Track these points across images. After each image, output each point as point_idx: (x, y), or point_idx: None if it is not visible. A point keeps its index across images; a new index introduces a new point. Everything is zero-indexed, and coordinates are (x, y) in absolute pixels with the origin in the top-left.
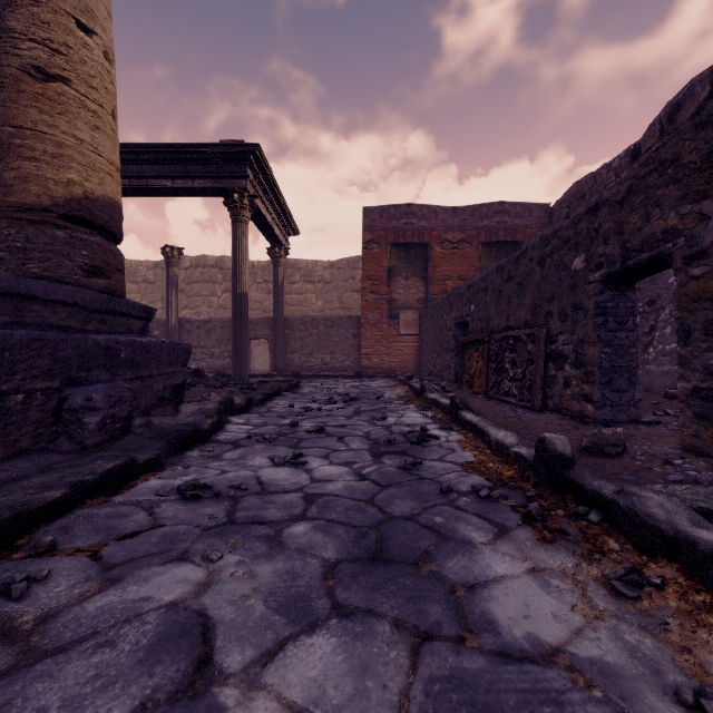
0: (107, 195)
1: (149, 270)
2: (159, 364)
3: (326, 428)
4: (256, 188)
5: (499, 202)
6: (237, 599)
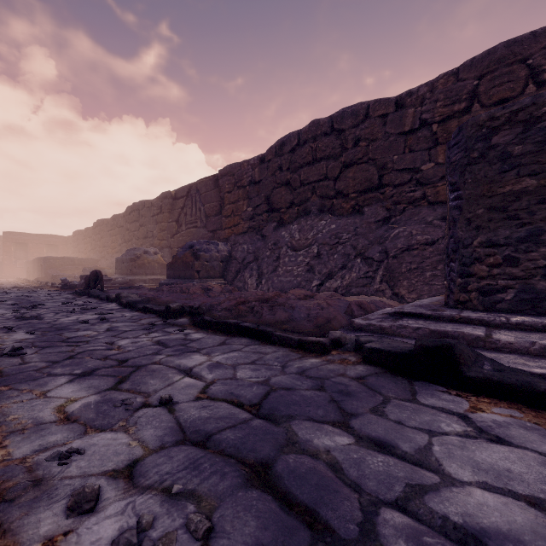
0: None
1: None
2: None
3: None
4: None
5: (52, 234)
6: None
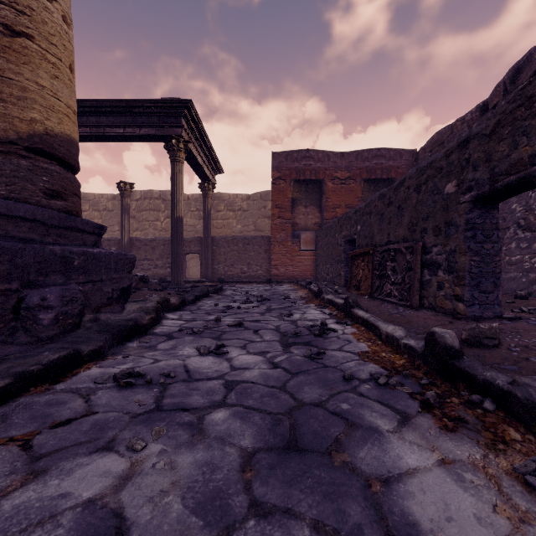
0: (65, 132)
1: (109, 201)
2: (108, 271)
3: (244, 322)
4: (190, 136)
5: (377, 148)
6: (156, 495)
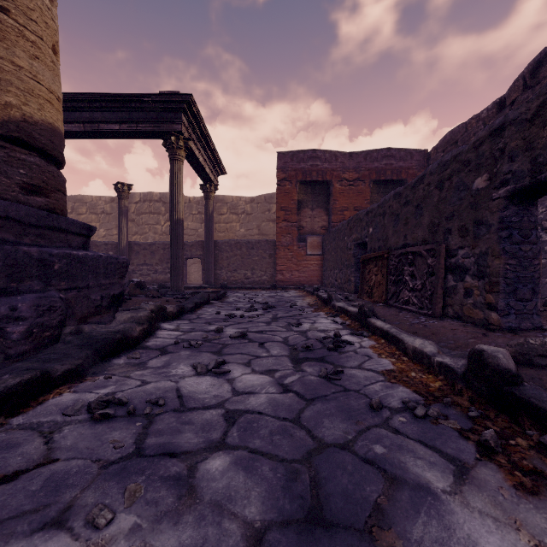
0: (46, 120)
1: (107, 203)
2: (96, 276)
3: (248, 333)
4: (190, 133)
5: (387, 148)
6: None
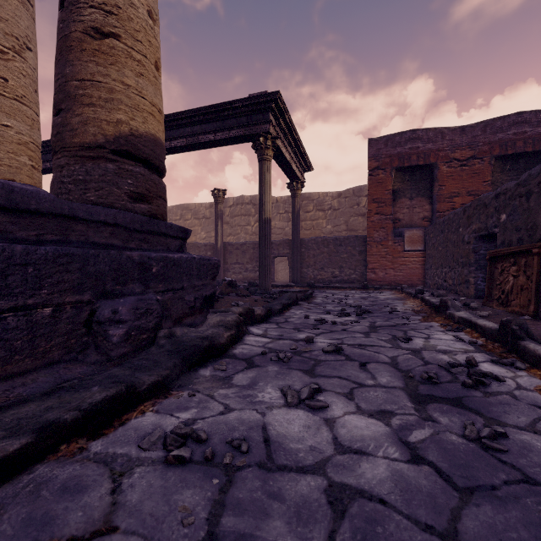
0: (149, 132)
1: (206, 209)
2: (190, 278)
3: (344, 347)
4: (277, 131)
5: (517, 113)
6: None
